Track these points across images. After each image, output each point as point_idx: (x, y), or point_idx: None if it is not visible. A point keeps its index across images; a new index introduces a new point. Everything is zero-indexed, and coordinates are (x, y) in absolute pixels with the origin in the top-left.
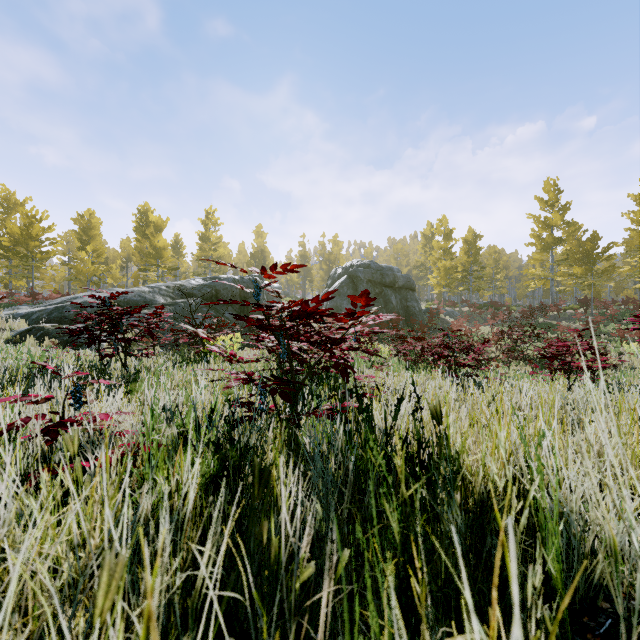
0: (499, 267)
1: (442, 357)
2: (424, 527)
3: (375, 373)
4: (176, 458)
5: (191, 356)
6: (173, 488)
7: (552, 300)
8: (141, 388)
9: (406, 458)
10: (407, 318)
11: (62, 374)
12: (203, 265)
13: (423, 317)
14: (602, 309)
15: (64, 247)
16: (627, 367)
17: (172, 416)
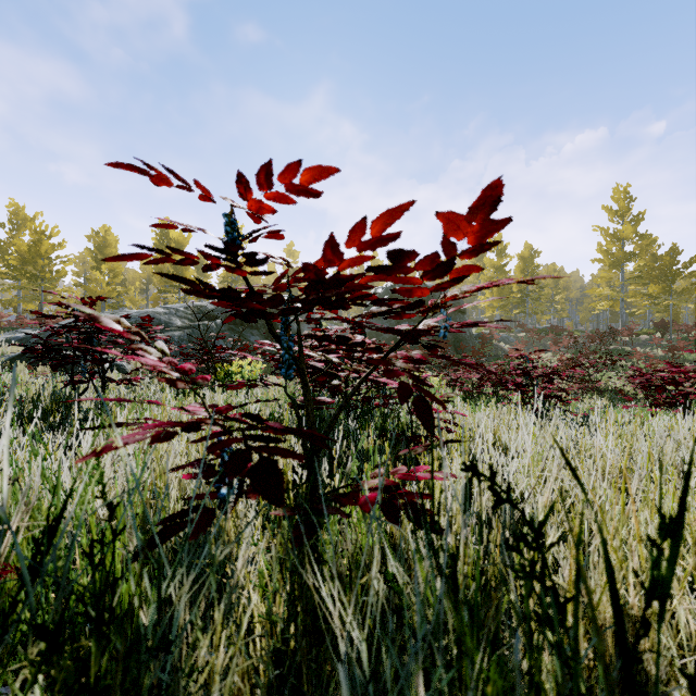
0: (559, 287)
1: (519, 386)
2: None
3: (438, 407)
4: None
5: None
6: None
7: (622, 324)
8: None
9: None
10: (456, 344)
11: None
12: None
13: (474, 343)
14: (683, 333)
15: (80, 268)
16: None
17: None
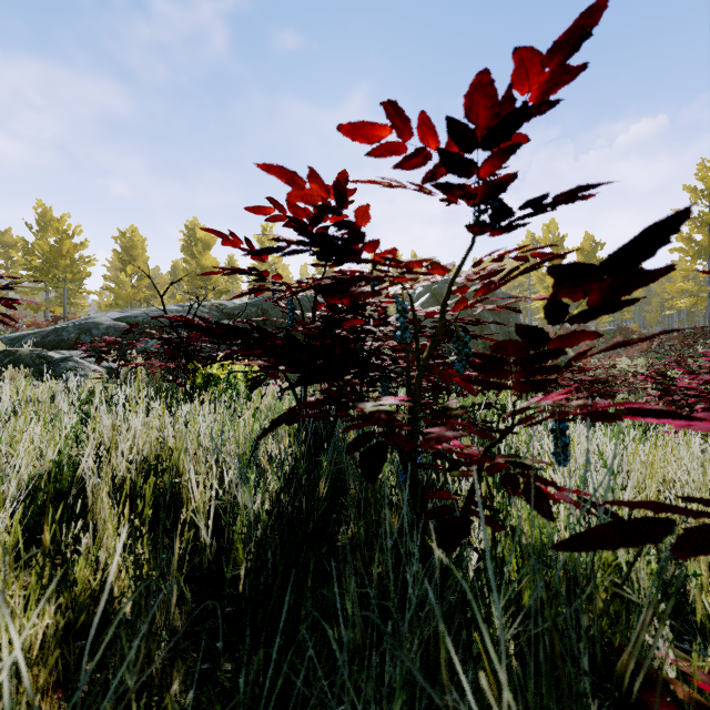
0: None
1: None
2: None
3: None
4: None
5: None
6: None
7: (709, 324)
8: None
9: None
10: None
11: None
12: None
13: None
14: None
15: (113, 273)
16: None
17: None
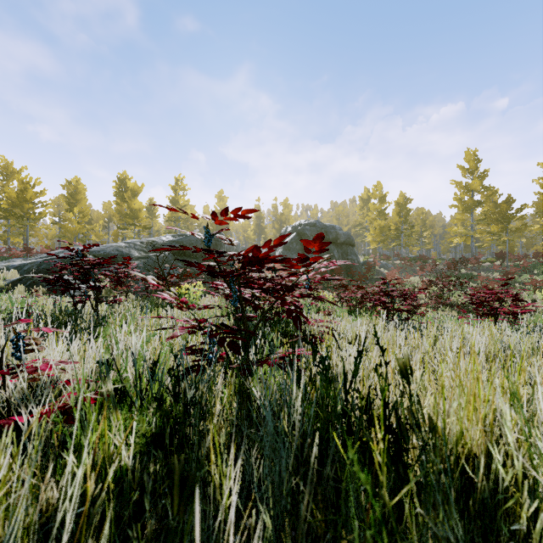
0: (426, 226)
1: (382, 303)
2: (394, 507)
3: (323, 318)
4: (100, 425)
5: (159, 302)
6: (90, 466)
7: (472, 254)
8: (107, 332)
9: (368, 419)
10: (347, 269)
11: (0, 322)
12: (173, 225)
13: (361, 269)
14: (516, 262)
15: (55, 209)
16: (540, 312)
17: (108, 370)
